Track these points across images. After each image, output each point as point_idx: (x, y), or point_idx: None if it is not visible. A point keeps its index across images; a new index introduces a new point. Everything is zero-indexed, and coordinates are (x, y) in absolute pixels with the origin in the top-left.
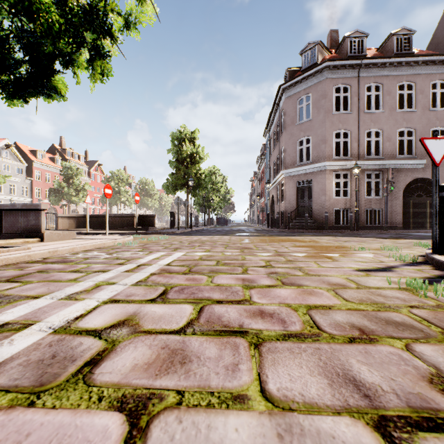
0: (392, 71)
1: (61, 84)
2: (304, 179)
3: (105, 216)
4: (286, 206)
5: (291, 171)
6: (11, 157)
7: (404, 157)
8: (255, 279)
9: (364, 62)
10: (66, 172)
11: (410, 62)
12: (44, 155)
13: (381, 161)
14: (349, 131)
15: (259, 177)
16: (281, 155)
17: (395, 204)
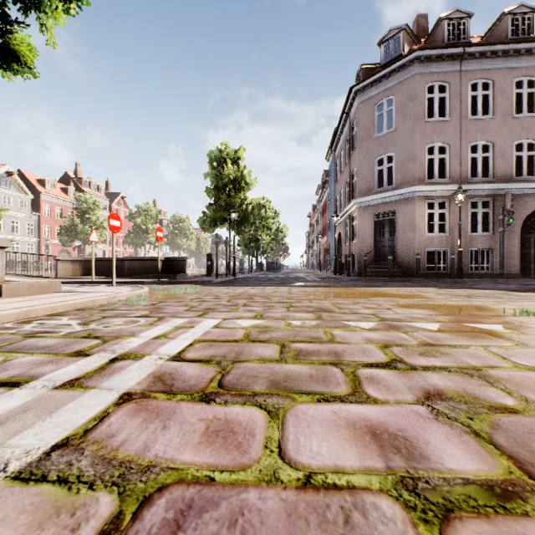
0: (506, 63)
1: (24, 47)
2: (385, 210)
3: (121, 260)
4: (359, 246)
5: (366, 199)
6: (13, 188)
7: (523, 179)
8: (409, 431)
9: (468, 51)
10: (81, 205)
11: (531, 50)
12: (54, 185)
13: (491, 185)
14: (447, 144)
15: (319, 212)
16: (352, 179)
17: (510, 243)
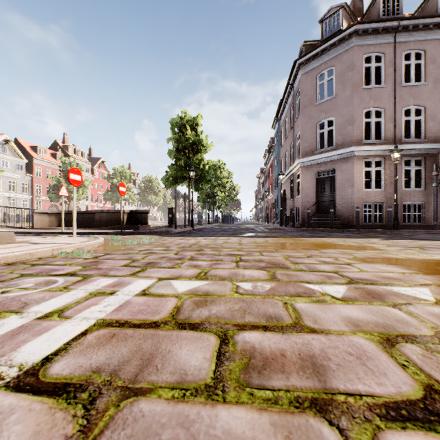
0: (437, 34)
1: None
2: (326, 168)
3: (92, 213)
4: (302, 201)
5: (309, 159)
6: (10, 153)
7: None
8: None
9: (402, 24)
10: (66, 168)
11: None
12: (45, 151)
13: (423, 145)
14: (383, 109)
15: (266, 173)
16: (296, 142)
17: None
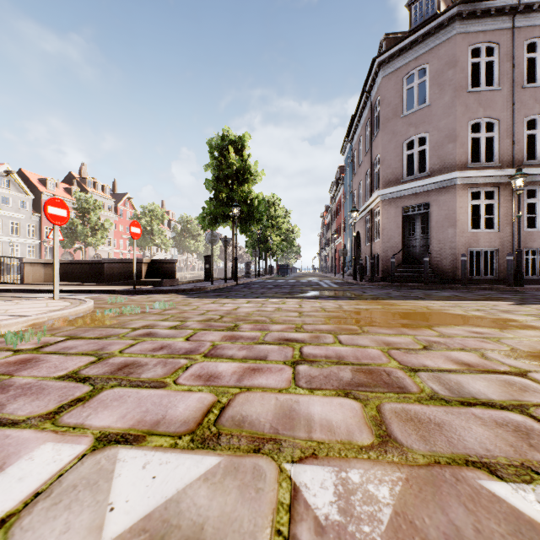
0: None
1: None
2: (416, 202)
3: (102, 262)
4: (384, 246)
5: (392, 190)
6: (13, 187)
7: None
8: None
9: (524, 2)
10: (81, 205)
11: None
12: (57, 185)
13: None
14: (497, 120)
15: (333, 211)
16: (374, 168)
17: None
